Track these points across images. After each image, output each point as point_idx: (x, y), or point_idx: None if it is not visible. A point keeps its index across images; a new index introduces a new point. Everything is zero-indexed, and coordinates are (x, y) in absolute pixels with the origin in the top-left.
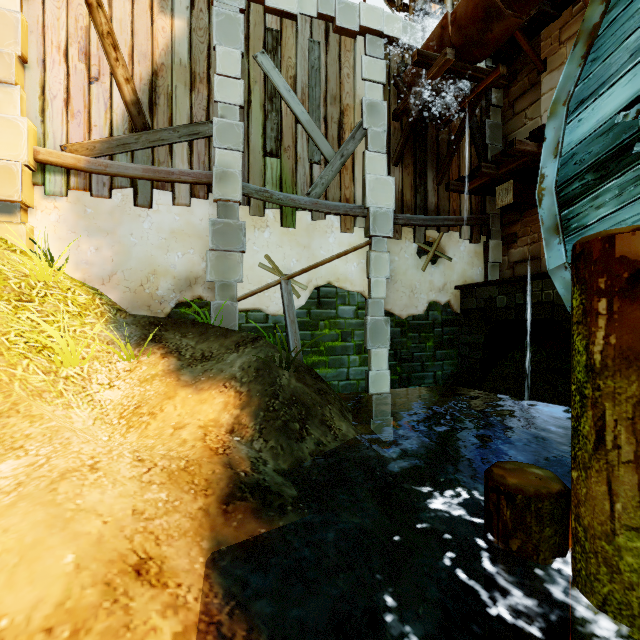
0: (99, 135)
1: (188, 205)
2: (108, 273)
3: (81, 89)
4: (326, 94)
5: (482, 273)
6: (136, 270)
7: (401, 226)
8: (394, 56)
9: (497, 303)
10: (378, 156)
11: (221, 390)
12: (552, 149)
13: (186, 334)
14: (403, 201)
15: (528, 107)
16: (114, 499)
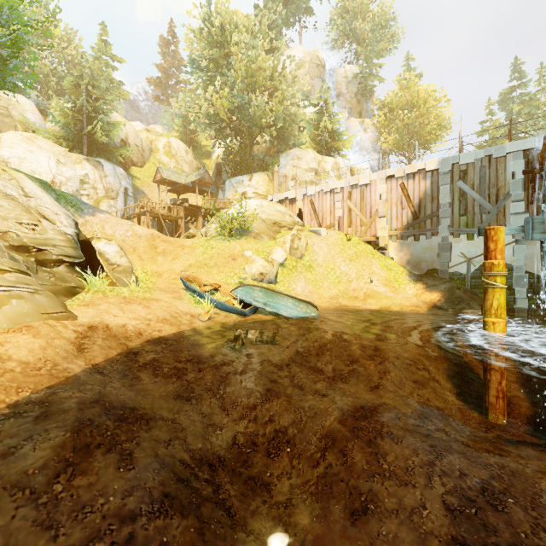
0: (404, 224)
1: (430, 239)
2: (407, 262)
3: (400, 212)
4: (489, 185)
5: None
6: (414, 260)
7: None
8: (531, 154)
9: None
10: (518, 203)
11: (437, 293)
12: None
13: (429, 279)
14: None
15: None
16: (414, 301)
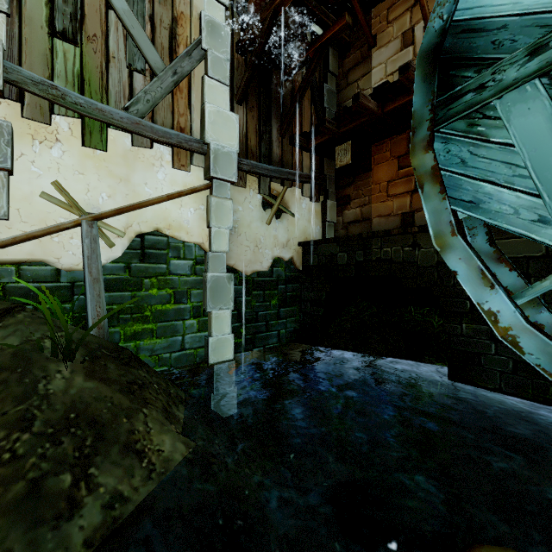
0: None
1: None
2: None
3: None
4: None
5: (320, 231)
6: None
7: (245, 173)
8: None
9: (338, 260)
10: (220, 86)
11: None
12: (429, 74)
13: None
14: (248, 146)
15: (360, 78)
16: None
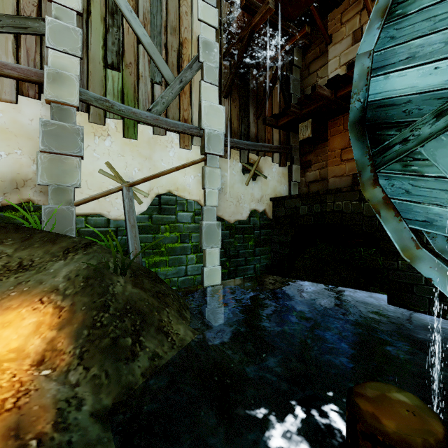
0: None
1: (14, 102)
2: None
3: None
4: (166, 24)
5: (287, 189)
6: None
7: (230, 148)
8: (224, 8)
9: (300, 211)
10: (212, 87)
11: (35, 307)
12: (362, 78)
13: (3, 240)
14: (231, 128)
15: (319, 69)
16: None
